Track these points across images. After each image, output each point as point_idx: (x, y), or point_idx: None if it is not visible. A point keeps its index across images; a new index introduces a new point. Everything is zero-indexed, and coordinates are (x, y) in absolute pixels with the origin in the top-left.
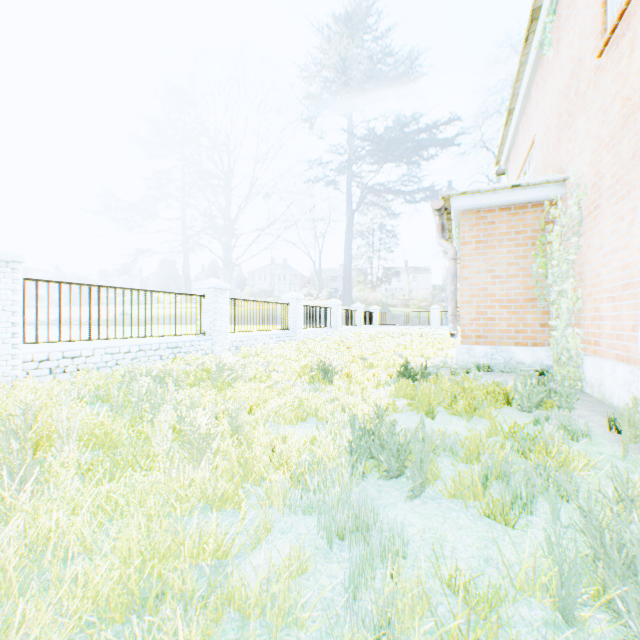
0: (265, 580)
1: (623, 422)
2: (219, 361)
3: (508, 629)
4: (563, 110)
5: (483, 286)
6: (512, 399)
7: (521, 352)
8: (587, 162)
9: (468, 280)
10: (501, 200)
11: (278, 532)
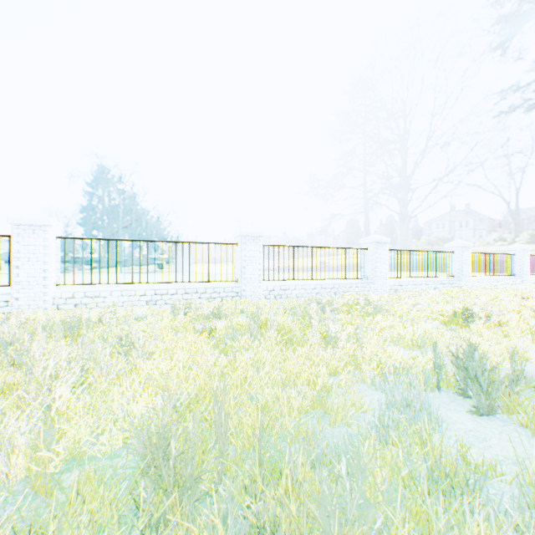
0: (342, 407)
1: None
2: (367, 298)
3: (489, 488)
4: None
5: None
6: None
7: None
8: None
9: None
10: None
11: (361, 394)
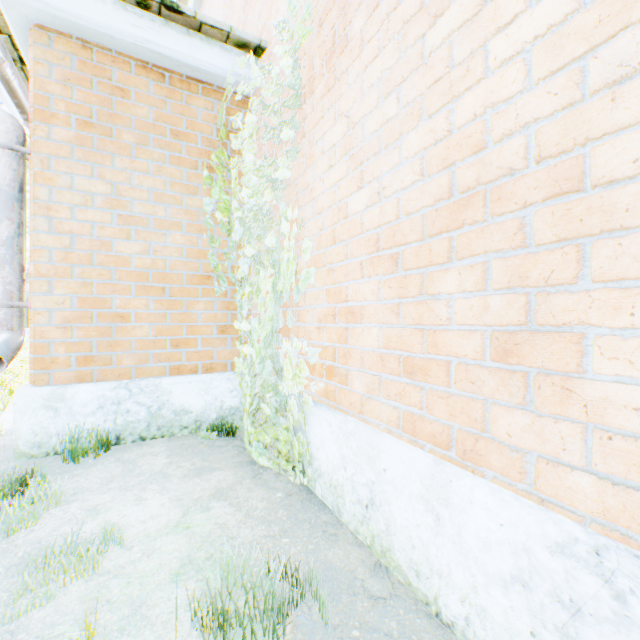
0: None
1: None
2: None
3: None
4: None
5: (101, 237)
6: None
7: (185, 388)
8: None
9: (58, 215)
10: (141, 34)
11: None
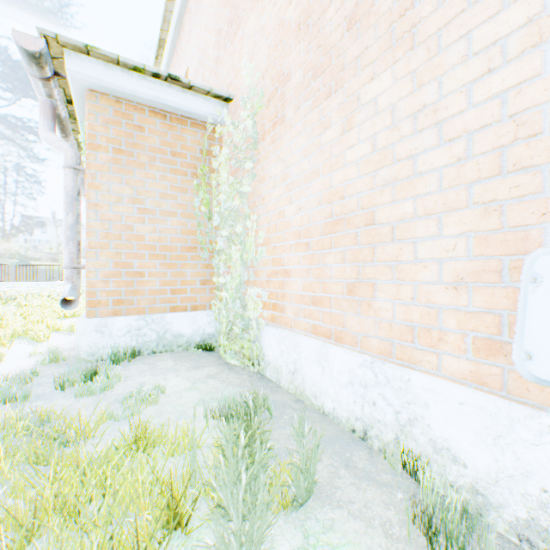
0: None
1: None
2: None
3: None
4: (226, 19)
5: (127, 222)
6: (191, 512)
7: (180, 320)
8: (262, 69)
9: (102, 209)
10: (154, 94)
11: None
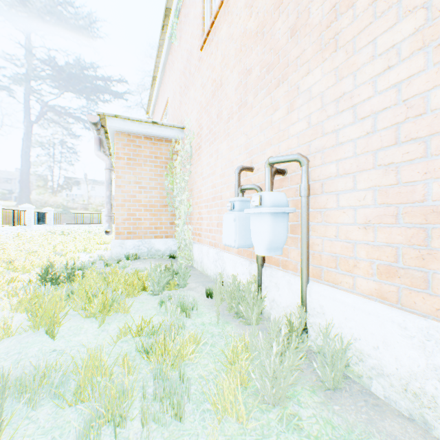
0: None
1: (216, 293)
2: None
3: None
4: (183, 83)
5: (133, 194)
6: (148, 285)
7: (159, 243)
8: (195, 118)
9: (122, 188)
10: (146, 130)
11: None
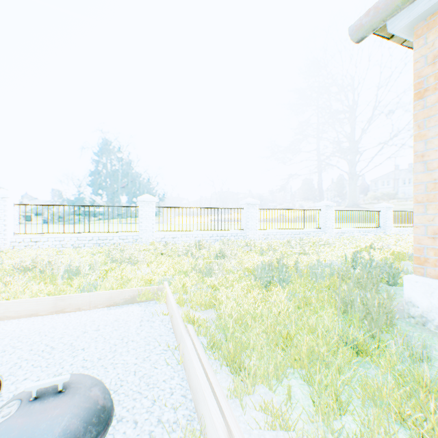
0: None
1: None
2: (320, 239)
3: None
4: None
5: None
6: None
7: None
8: None
9: None
10: None
11: None
